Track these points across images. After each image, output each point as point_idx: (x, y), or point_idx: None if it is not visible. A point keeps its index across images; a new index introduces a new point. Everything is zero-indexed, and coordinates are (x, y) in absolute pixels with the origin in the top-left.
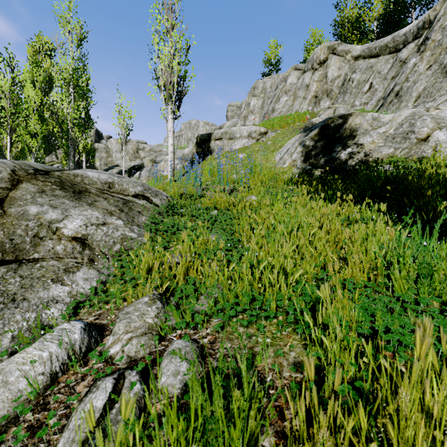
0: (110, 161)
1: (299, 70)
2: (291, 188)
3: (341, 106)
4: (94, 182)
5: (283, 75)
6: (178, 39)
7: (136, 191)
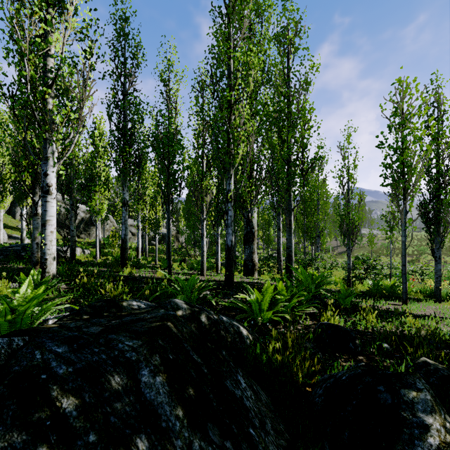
0: None
1: None
2: None
3: None
4: None
5: None
6: None
7: None
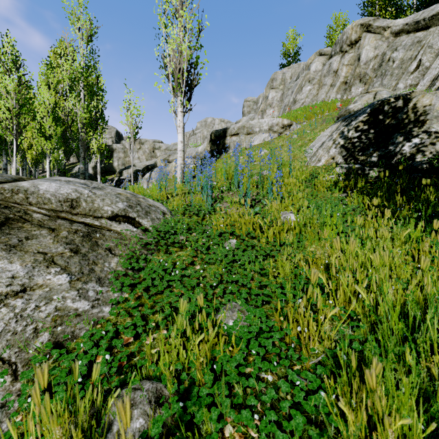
0: (127, 161)
1: (325, 55)
2: (339, 196)
3: (383, 89)
4: (46, 200)
5: (305, 63)
6: (188, 18)
7: (114, 209)
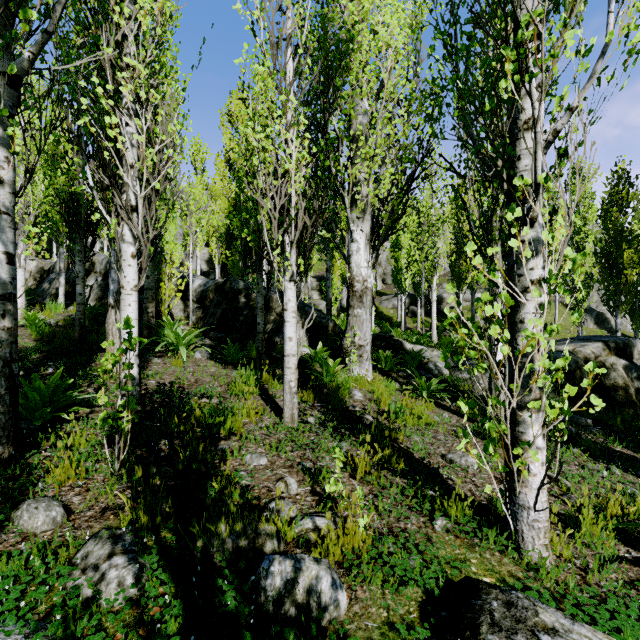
0: None
1: None
2: None
3: None
4: None
5: None
6: None
7: None
